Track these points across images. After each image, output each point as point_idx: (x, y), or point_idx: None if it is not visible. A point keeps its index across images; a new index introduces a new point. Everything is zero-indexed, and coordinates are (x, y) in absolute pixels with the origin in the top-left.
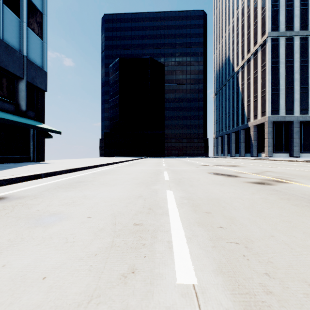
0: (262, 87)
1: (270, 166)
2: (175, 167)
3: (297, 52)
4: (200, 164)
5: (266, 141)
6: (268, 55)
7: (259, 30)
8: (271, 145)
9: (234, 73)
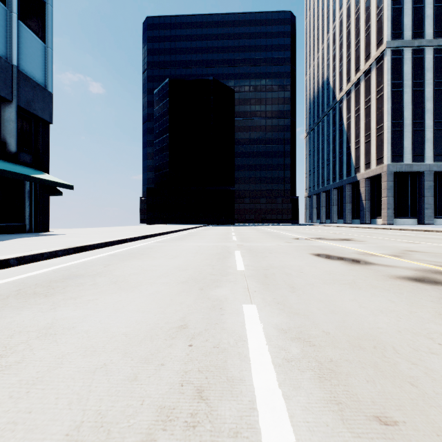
0: (378, 122)
1: (404, 240)
2: (253, 243)
3: (430, 70)
4: (291, 236)
5: (384, 201)
6: (387, 75)
7: (373, 39)
8: (392, 206)
9: (335, 103)
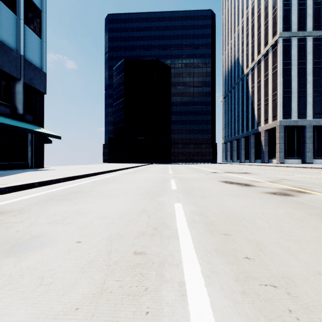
0: (273, 90)
1: (284, 173)
2: (183, 175)
3: (310, 53)
4: (209, 171)
5: (277, 146)
6: (280, 57)
7: (270, 30)
8: (283, 150)
9: (243, 76)
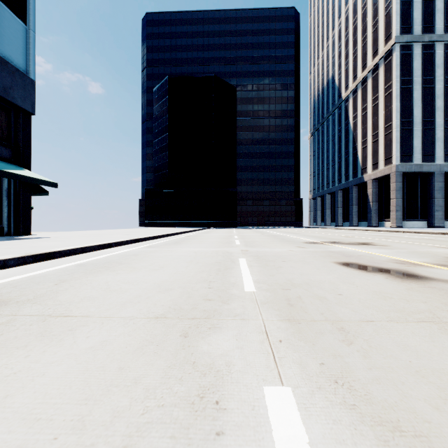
0: (386, 120)
1: (433, 244)
2: (259, 248)
3: (440, 66)
4: (300, 240)
5: (393, 202)
6: (396, 71)
7: (381, 34)
8: (401, 208)
9: (341, 101)
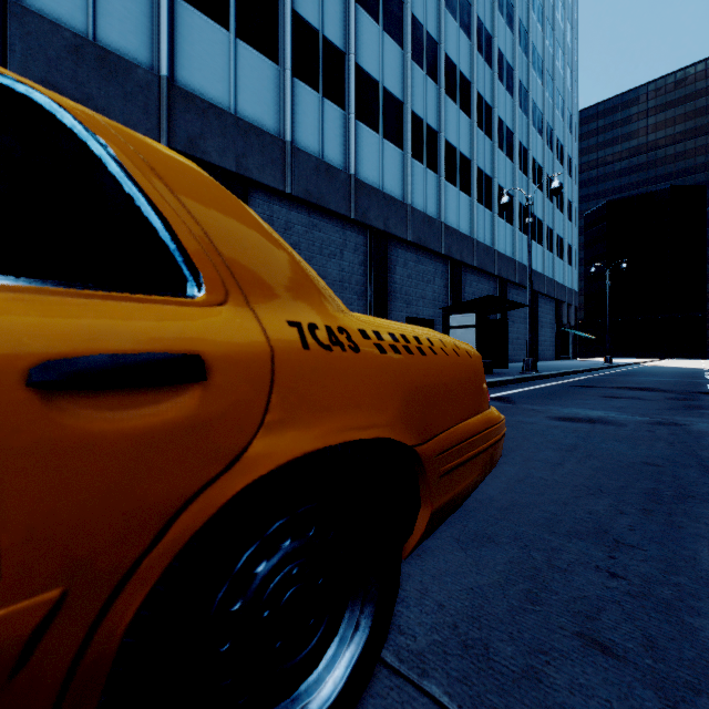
0: None
1: None
2: None
3: None
4: None
5: None
6: None
7: None
8: None
9: None
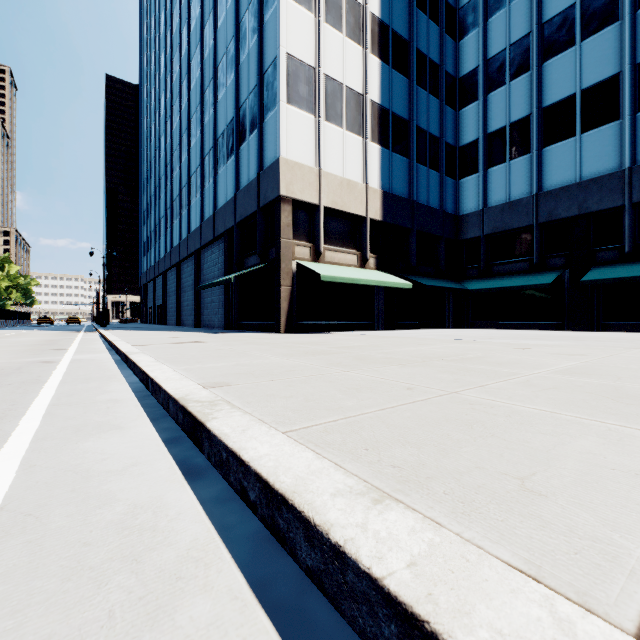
0: None
1: None
2: None
3: None
4: None
5: None
6: None
7: None
8: None
9: None
